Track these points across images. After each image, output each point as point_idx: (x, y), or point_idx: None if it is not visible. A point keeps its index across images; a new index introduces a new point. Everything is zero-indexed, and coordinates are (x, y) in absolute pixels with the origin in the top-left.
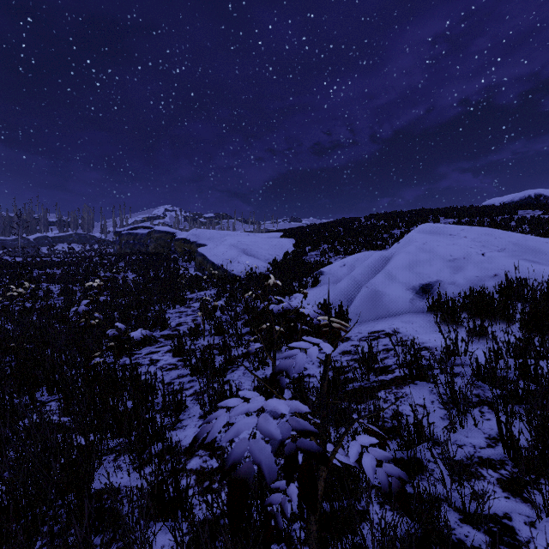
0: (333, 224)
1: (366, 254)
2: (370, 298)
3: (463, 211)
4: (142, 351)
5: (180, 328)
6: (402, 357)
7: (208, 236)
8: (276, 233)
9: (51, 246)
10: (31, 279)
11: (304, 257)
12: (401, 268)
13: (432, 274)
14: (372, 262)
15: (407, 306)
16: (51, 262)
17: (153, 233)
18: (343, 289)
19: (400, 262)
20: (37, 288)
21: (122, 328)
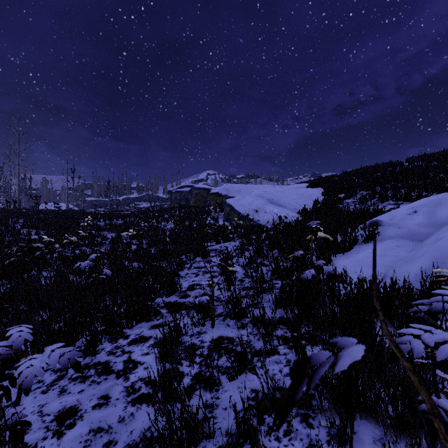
0: (366, 170)
1: None
2: None
3: None
4: (133, 330)
5: (190, 294)
6: None
7: (237, 189)
8: (301, 184)
9: (128, 204)
10: (97, 228)
11: (339, 205)
12: None
13: None
14: None
15: None
16: (118, 215)
17: (193, 190)
18: None
19: None
20: (98, 236)
21: (14, 345)
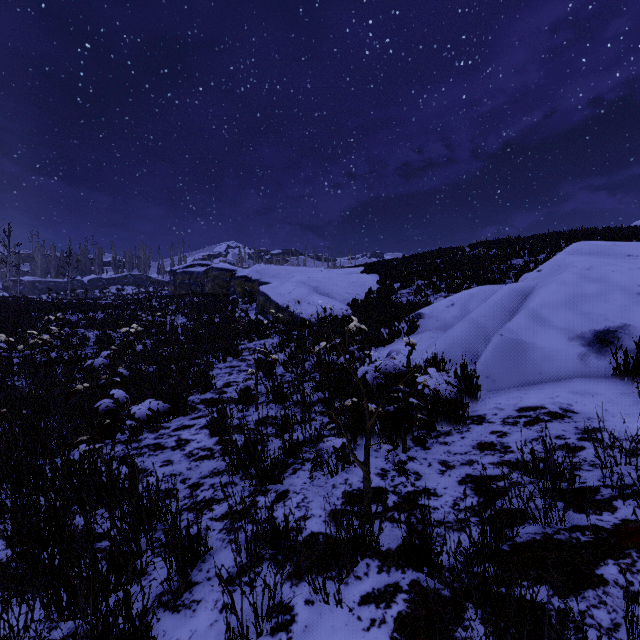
0: (428, 255)
1: (484, 289)
2: (508, 353)
3: (611, 233)
4: (172, 423)
5: (228, 391)
6: (632, 477)
7: (273, 272)
8: (355, 269)
9: (102, 288)
10: (68, 324)
11: (393, 296)
12: (554, 307)
13: (612, 314)
14: (502, 298)
15: (573, 366)
16: (96, 305)
17: (210, 271)
18: (459, 338)
19: (551, 297)
20: (72, 335)
21: (120, 399)
